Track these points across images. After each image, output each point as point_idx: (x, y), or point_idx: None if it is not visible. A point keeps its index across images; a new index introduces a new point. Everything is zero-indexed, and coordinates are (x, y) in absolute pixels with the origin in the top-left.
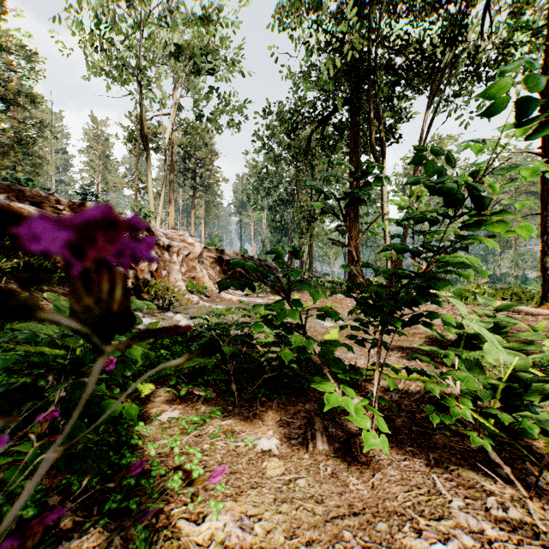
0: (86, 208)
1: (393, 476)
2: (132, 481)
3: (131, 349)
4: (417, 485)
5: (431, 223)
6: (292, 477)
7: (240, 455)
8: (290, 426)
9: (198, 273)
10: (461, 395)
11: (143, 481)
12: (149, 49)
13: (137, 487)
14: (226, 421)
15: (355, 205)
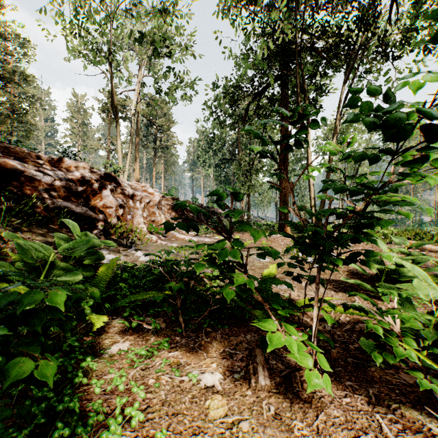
0: (63, 162)
1: (337, 417)
2: (66, 431)
3: (54, 295)
4: (363, 428)
5: (377, 161)
6: (235, 418)
7: (184, 391)
8: (233, 358)
9: (157, 217)
10: (402, 333)
11: (79, 429)
12: (118, 36)
13: (74, 434)
14: (173, 353)
15: (295, 148)
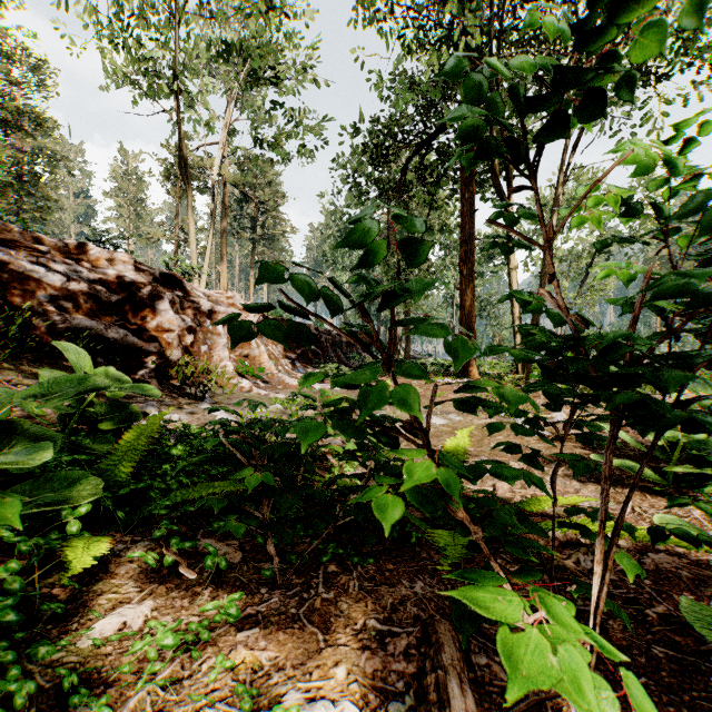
0: (85, 251)
1: None
2: None
3: None
4: None
5: None
6: None
7: None
8: (385, 649)
9: (253, 349)
10: None
11: None
12: (191, 51)
13: None
14: (248, 632)
15: (544, 135)
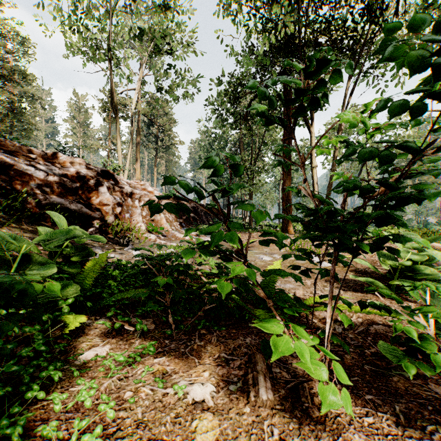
0: (57, 158)
1: None
2: None
3: None
4: None
5: (412, 113)
6: None
7: (166, 408)
8: (229, 365)
9: (157, 216)
10: (439, 336)
11: None
12: (118, 34)
13: None
14: (159, 358)
15: (304, 112)
